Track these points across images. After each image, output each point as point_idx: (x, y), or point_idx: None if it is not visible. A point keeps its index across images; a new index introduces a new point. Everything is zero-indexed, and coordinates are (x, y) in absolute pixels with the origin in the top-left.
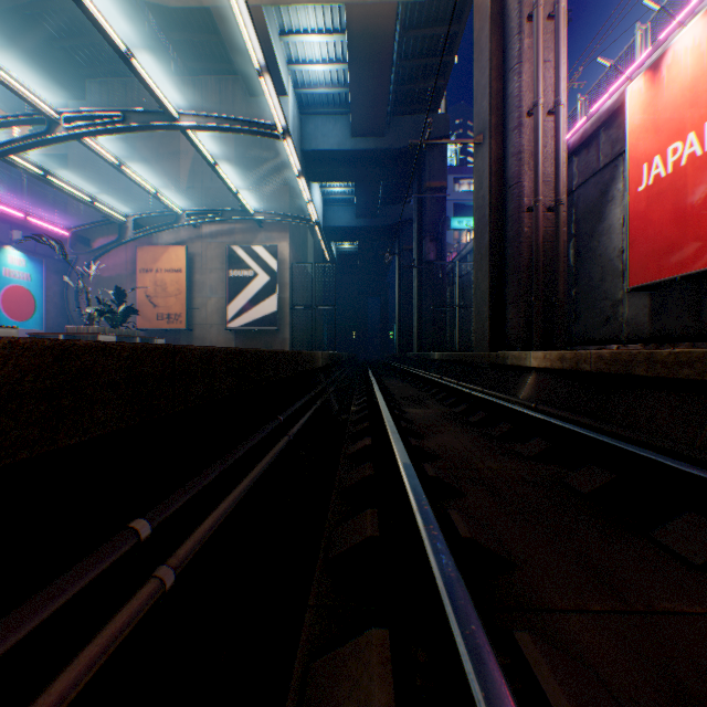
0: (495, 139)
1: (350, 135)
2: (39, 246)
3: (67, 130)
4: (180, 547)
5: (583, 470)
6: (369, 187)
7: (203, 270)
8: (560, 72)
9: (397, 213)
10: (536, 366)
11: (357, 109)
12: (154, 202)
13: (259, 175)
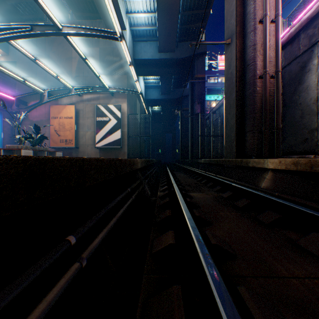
0: (239, 39)
1: (158, 51)
2: None
3: (0, 36)
4: None
5: None
6: (167, 79)
7: (84, 117)
8: None
9: (180, 92)
10: (272, 167)
11: (161, 37)
12: (59, 83)
13: (111, 69)
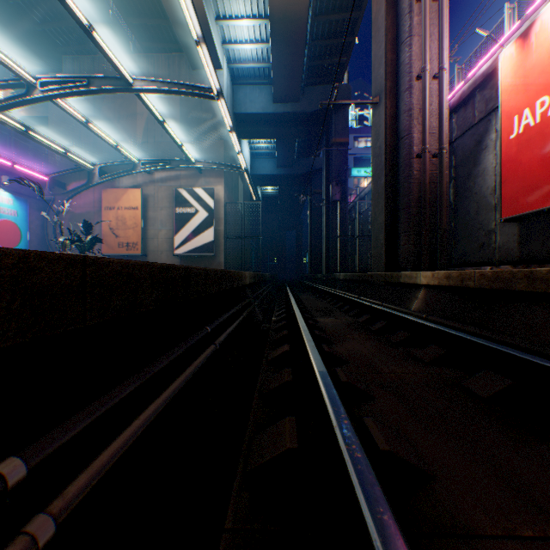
0: (390, 99)
1: (272, 101)
2: (24, 189)
3: (43, 93)
4: (72, 483)
5: (480, 375)
6: (287, 143)
7: (155, 207)
8: (443, 43)
9: (309, 164)
10: (425, 283)
11: (277, 80)
12: (116, 154)
13: (199, 132)
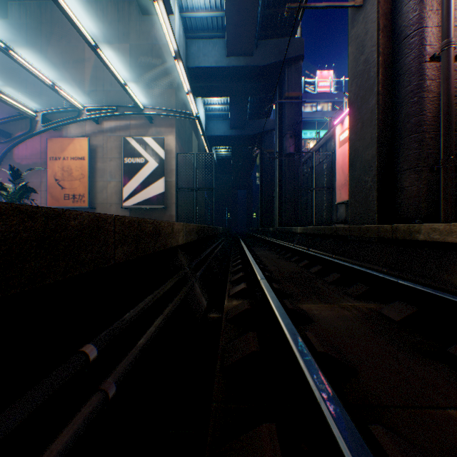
0: None
1: (226, 55)
2: None
3: None
4: None
5: None
6: (240, 102)
7: (104, 158)
8: None
9: (260, 126)
10: None
11: (231, 29)
12: (63, 103)
13: (150, 80)
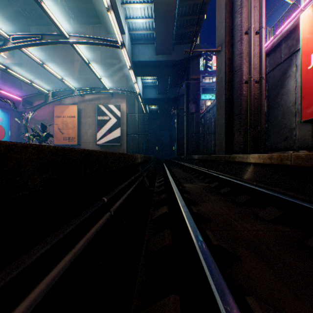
0: (228, 48)
1: (155, 54)
2: (7, 105)
3: (13, 44)
4: None
5: None
6: (164, 79)
7: (85, 116)
8: (262, 11)
9: (176, 92)
10: (253, 162)
11: (158, 41)
12: (62, 84)
13: (111, 71)
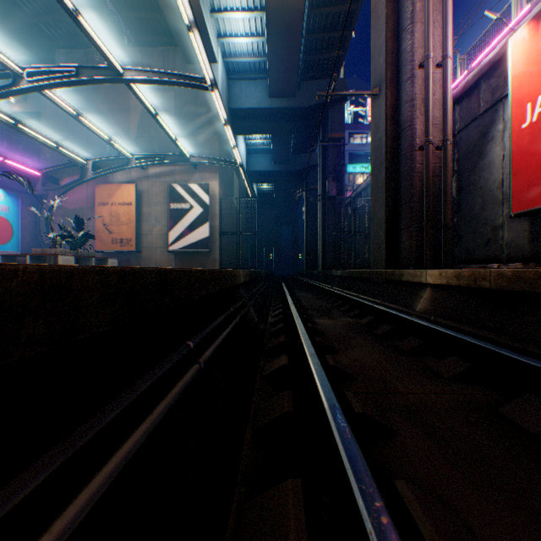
0: (390, 90)
1: (268, 96)
2: (16, 184)
3: (30, 83)
4: None
5: (522, 400)
6: (283, 139)
7: (150, 203)
8: (448, 30)
9: (304, 160)
10: (431, 282)
11: (273, 75)
12: (110, 149)
13: (194, 127)
